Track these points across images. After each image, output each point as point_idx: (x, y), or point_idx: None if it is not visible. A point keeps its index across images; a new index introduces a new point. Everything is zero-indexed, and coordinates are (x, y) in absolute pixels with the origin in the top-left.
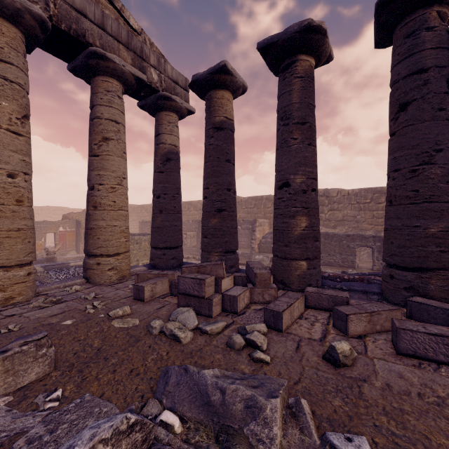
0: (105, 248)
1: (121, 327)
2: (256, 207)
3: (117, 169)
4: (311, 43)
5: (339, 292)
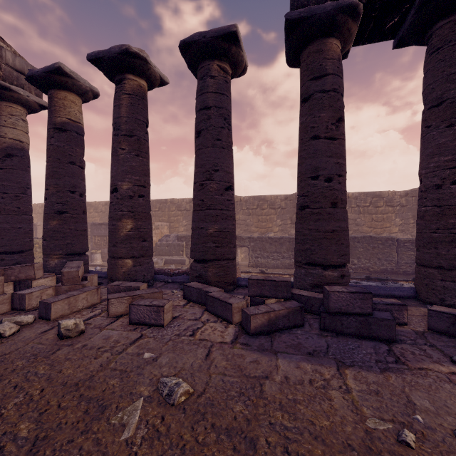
0: None
1: None
2: (161, 210)
3: None
4: (135, 66)
5: (137, 283)
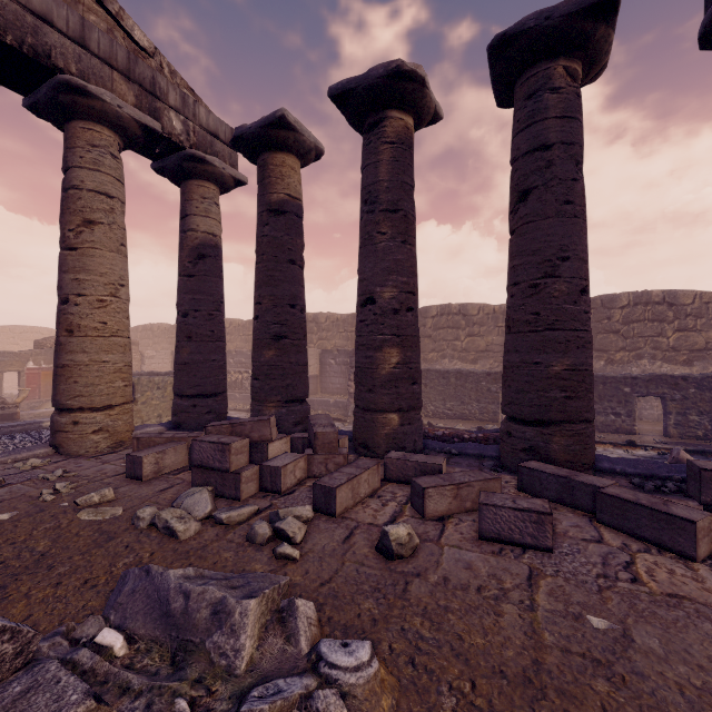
0: (87, 398)
1: (91, 521)
2: None
3: (109, 271)
4: (404, 94)
5: (432, 458)
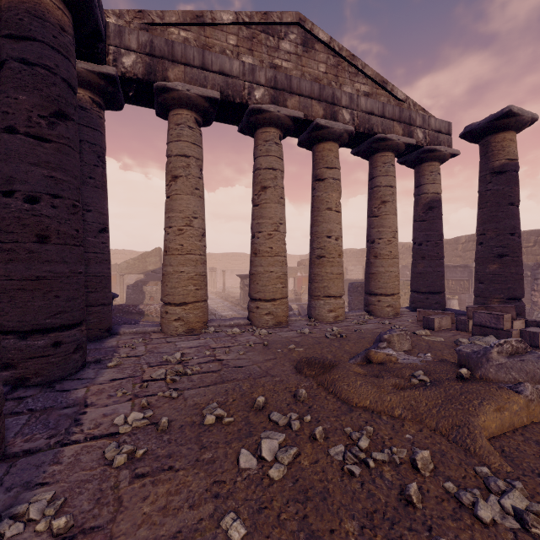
0: (384, 289)
1: (432, 340)
2: (538, 245)
3: (392, 225)
4: None
5: None
